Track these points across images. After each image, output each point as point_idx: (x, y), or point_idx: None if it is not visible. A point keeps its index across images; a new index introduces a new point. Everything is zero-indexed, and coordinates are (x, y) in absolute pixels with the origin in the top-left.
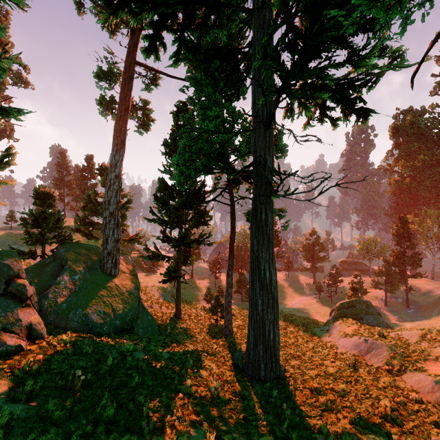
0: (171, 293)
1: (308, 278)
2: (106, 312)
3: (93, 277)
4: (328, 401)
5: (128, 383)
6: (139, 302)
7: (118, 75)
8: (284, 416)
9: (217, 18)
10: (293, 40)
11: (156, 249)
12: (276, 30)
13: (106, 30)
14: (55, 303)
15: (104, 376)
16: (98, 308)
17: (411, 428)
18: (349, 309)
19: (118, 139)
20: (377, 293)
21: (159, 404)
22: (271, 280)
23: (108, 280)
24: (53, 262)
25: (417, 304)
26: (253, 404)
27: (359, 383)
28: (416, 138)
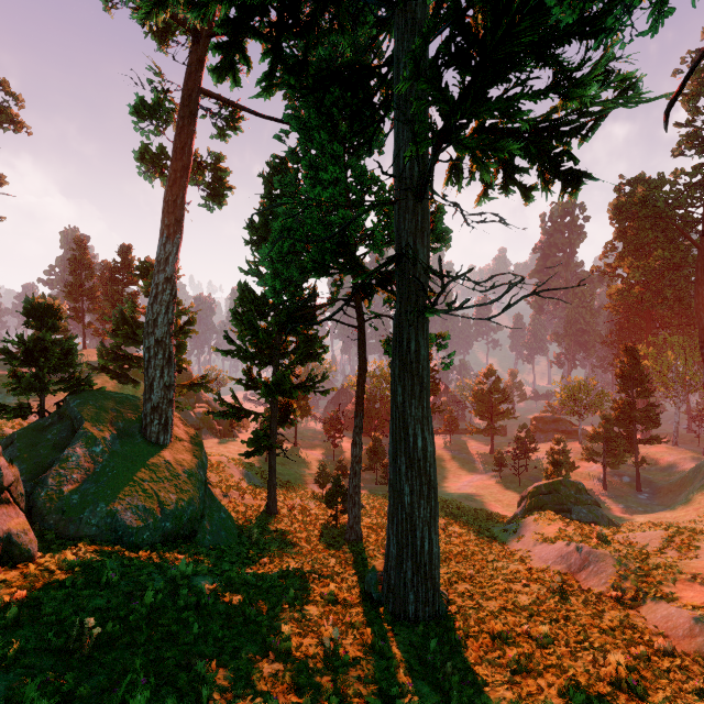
0: (261, 471)
1: (482, 445)
2: (148, 508)
3: (127, 448)
4: (522, 655)
5: (181, 636)
6: (206, 490)
7: (172, 112)
8: (448, 686)
9: (336, 15)
10: (464, 50)
11: (235, 401)
12: (436, 28)
13: (152, 37)
14: (59, 494)
15: (139, 624)
16: (134, 501)
17: (661, 703)
18: (549, 495)
19: (171, 218)
20: (590, 469)
21: (232, 675)
22: (426, 452)
23: (152, 453)
24: (59, 423)
25: (653, 485)
26: (396, 666)
27: (570, 623)
28: (650, 223)
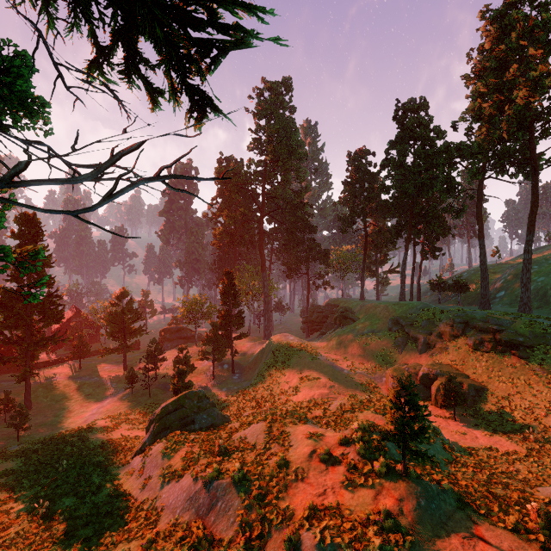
0: None
1: (116, 364)
2: None
3: None
4: None
5: None
6: None
7: None
8: None
9: None
10: None
11: None
12: None
13: None
14: None
15: None
16: None
17: None
18: (176, 412)
19: None
20: (204, 364)
21: None
22: None
23: None
24: None
25: (241, 366)
26: None
27: None
28: (238, 189)
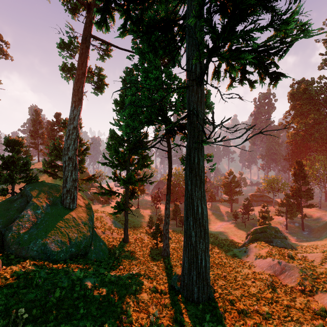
0: (121, 220)
1: (226, 208)
2: (63, 241)
3: (54, 211)
4: (255, 324)
5: (73, 315)
6: (93, 231)
7: (77, 47)
8: None
9: None
10: (224, 3)
11: (108, 187)
12: None
13: (68, 12)
14: (17, 235)
15: (51, 308)
16: (56, 238)
17: None
18: (261, 233)
19: (76, 97)
20: (279, 219)
21: None
22: (203, 214)
23: (66, 213)
24: (20, 198)
25: (310, 227)
26: None
27: (279, 305)
28: (308, 101)
